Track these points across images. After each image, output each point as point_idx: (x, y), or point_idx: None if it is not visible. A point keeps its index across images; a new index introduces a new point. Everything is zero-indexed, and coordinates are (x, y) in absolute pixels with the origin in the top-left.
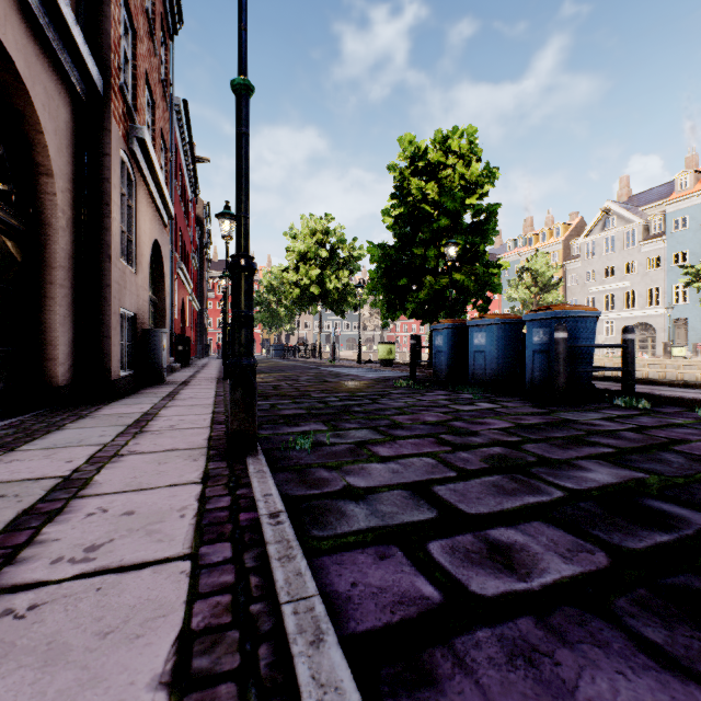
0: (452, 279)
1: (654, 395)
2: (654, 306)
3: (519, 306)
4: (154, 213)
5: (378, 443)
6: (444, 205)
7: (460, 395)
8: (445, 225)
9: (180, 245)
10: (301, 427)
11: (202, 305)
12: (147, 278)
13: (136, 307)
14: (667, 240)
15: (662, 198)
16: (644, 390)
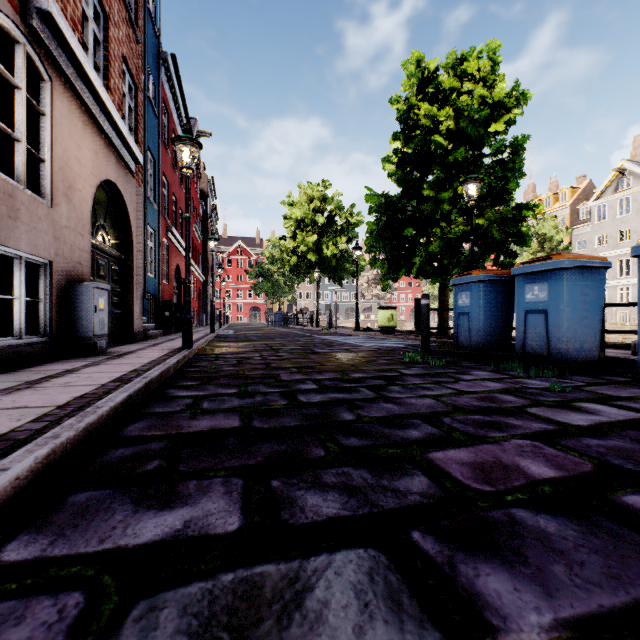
0: (473, 226)
1: None
2: None
3: None
4: (106, 147)
5: None
6: (462, 132)
7: (522, 382)
8: (463, 158)
9: (174, 211)
10: (166, 513)
11: (206, 275)
12: (85, 221)
13: (52, 252)
14: None
15: None
16: None
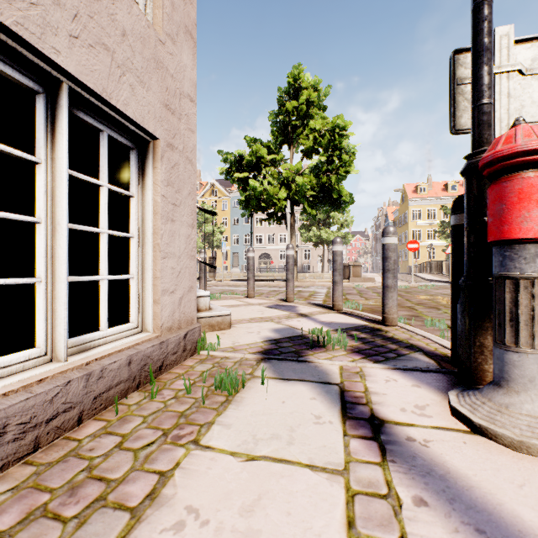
0: None
1: None
2: None
3: None
4: None
5: None
6: None
7: None
8: None
9: None
10: None
11: None
12: None
13: None
14: None
15: None
16: None
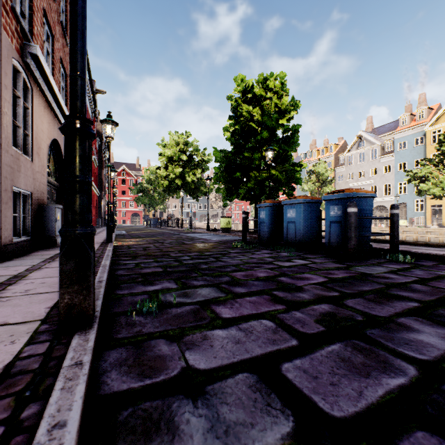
0: (270, 174)
1: (413, 253)
2: (387, 195)
3: (308, 194)
4: (53, 118)
5: (220, 302)
6: (265, 123)
7: (279, 254)
8: (265, 137)
9: None
10: (155, 286)
11: (101, 191)
12: (45, 166)
13: (32, 187)
14: (395, 155)
15: (391, 130)
16: (403, 248)
